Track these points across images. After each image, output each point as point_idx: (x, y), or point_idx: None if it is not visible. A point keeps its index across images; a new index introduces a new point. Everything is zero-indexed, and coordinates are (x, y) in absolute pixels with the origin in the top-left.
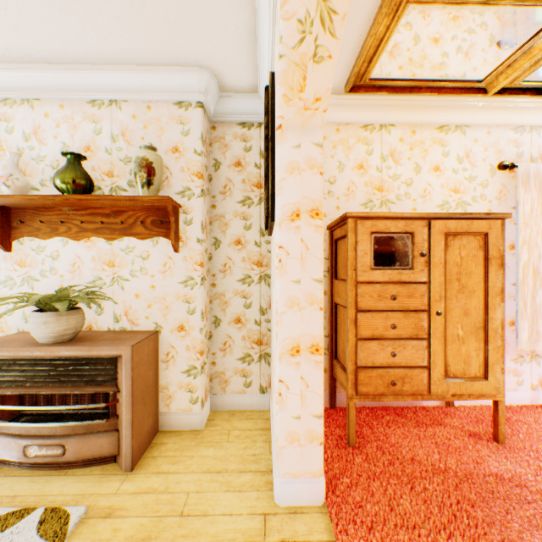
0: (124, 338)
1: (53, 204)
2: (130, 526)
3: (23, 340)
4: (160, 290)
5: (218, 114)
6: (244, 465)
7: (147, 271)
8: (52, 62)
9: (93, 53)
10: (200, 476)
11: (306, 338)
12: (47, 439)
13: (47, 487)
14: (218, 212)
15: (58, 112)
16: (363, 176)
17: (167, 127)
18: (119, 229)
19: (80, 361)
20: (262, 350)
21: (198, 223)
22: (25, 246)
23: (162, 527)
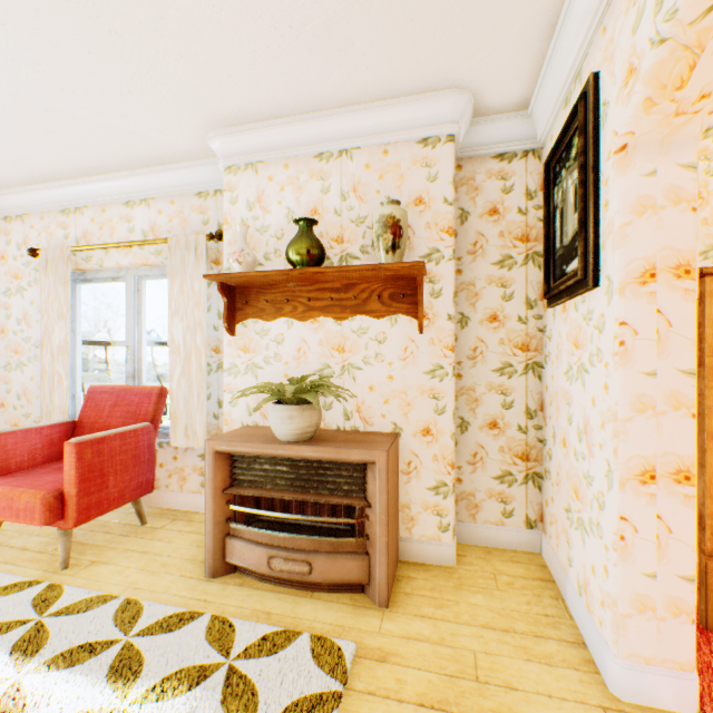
0: (367, 440)
1: (281, 280)
2: (416, 680)
3: (259, 436)
4: (399, 381)
5: (465, 148)
6: (537, 627)
7: (383, 357)
8: (280, 116)
9: (328, 97)
10: (479, 631)
11: (667, 459)
12: (291, 552)
13: (297, 608)
14: (464, 278)
15: (282, 173)
16: (700, 210)
17: (407, 174)
18: (350, 306)
19: (322, 464)
20: (528, 467)
21: (449, 295)
22: (249, 330)
23: (457, 690)
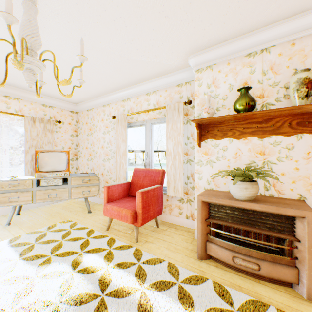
0: (289, 203)
1: (228, 119)
2: None
3: (221, 195)
4: (303, 171)
5: None
6: None
7: (291, 158)
8: (228, 39)
9: (260, 22)
10: None
11: None
12: (246, 256)
13: (255, 288)
14: None
15: (226, 67)
16: None
17: (309, 53)
18: (268, 130)
19: (263, 214)
20: None
21: None
22: (207, 144)
23: None
